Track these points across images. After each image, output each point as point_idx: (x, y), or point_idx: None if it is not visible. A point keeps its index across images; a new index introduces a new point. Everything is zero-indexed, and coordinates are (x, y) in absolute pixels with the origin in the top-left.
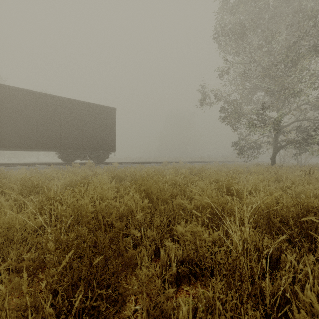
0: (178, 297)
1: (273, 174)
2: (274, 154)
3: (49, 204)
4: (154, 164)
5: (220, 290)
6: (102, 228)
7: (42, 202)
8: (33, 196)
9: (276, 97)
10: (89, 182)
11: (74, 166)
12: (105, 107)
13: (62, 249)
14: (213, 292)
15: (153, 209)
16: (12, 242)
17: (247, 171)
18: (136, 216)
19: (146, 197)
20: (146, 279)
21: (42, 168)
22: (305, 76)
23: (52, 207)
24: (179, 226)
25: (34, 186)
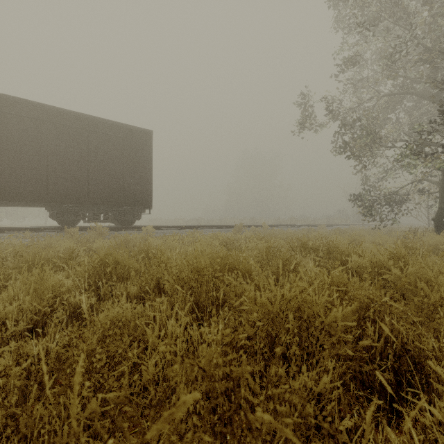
0: None
1: None
2: (441, 212)
3: None
4: (220, 230)
5: None
6: None
7: None
8: None
9: None
10: None
11: (68, 233)
12: (133, 128)
13: None
14: None
15: None
16: None
17: None
18: None
19: None
20: None
21: (7, 238)
22: None
23: None
24: None
25: None
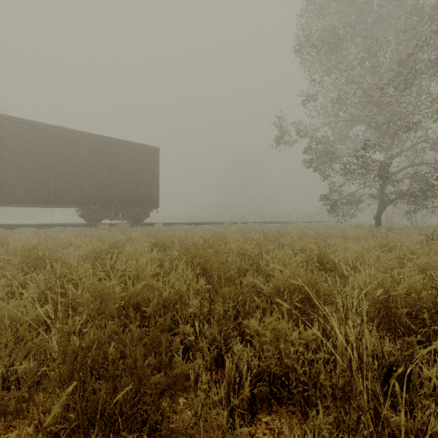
0: (254, 437)
1: (380, 240)
2: (379, 212)
3: (57, 286)
4: (213, 226)
5: (325, 432)
6: (134, 329)
7: (48, 282)
8: (38, 271)
9: (382, 133)
10: (120, 251)
11: (100, 228)
12: (145, 146)
13: (67, 366)
14: (311, 431)
15: (212, 291)
16: (3, 343)
17: (343, 236)
18: (188, 302)
19: (202, 274)
20: (204, 414)
21: (56, 231)
22: (424, 102)
23: (61, 291)
24: (253, 321)
25: (41, 257)
